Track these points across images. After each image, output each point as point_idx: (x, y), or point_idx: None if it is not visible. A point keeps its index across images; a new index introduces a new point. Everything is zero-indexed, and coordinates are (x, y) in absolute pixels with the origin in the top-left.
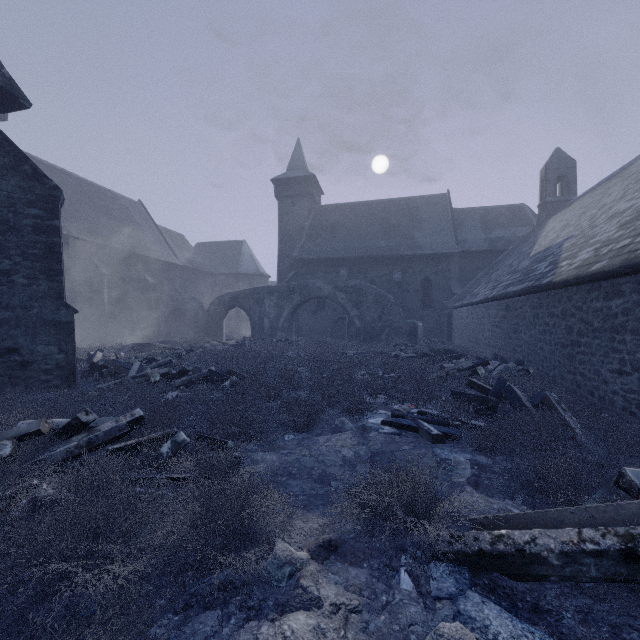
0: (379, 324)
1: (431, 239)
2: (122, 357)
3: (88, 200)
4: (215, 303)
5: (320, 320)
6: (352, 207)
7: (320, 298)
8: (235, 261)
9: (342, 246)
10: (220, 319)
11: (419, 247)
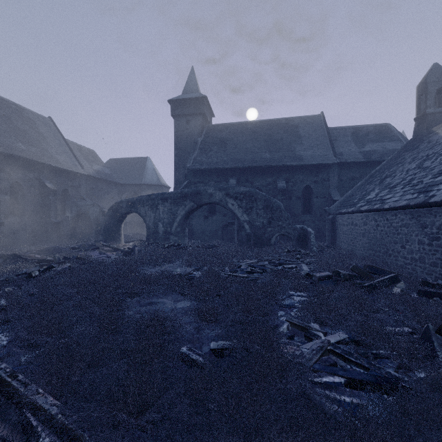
0: (268, 229)
1: (311, 152)
2: None
3: None
4: (113, 209)
5: (211, 224)
6: (239, 126)
7: (211, 204)
8: (140, 174)
9: (231, 158)
10: (117, 224)
11: (301, 159)
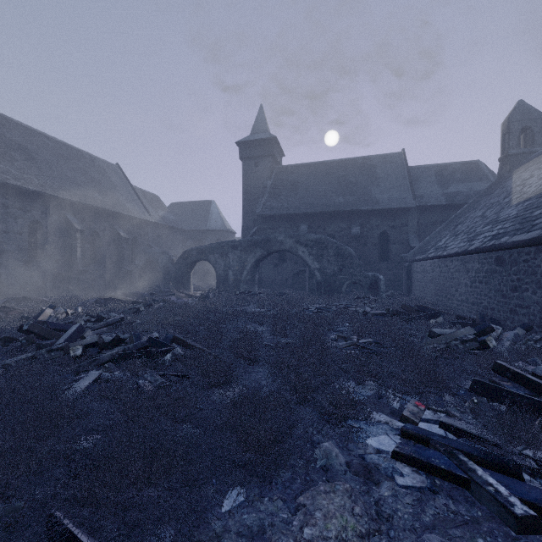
0: (339, 277)
1: (388, 195)
2: (76, 313)
3: (66, 161)
4: (183, 257)
5: (281, 272)
6: (311, 167)
7: (281, 252)
8: (204, 219)
9: (302, 202)
10: (188, 272)
11: (377, 202)
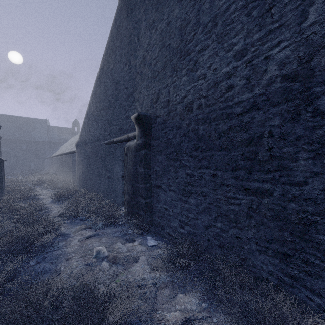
0: (16, 164)
1: (39, 135)
2: None
3: None
4: None
5: None
6: (1, 116)
7: None
8: None
9: None
10: None
11: (34, 138)
